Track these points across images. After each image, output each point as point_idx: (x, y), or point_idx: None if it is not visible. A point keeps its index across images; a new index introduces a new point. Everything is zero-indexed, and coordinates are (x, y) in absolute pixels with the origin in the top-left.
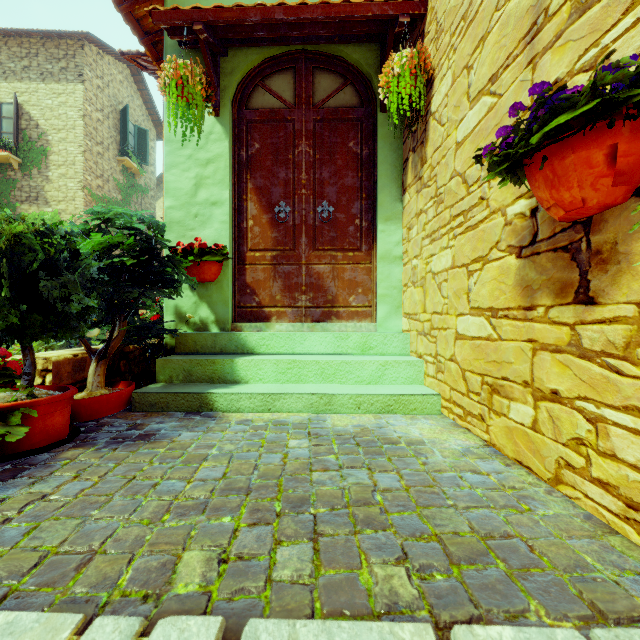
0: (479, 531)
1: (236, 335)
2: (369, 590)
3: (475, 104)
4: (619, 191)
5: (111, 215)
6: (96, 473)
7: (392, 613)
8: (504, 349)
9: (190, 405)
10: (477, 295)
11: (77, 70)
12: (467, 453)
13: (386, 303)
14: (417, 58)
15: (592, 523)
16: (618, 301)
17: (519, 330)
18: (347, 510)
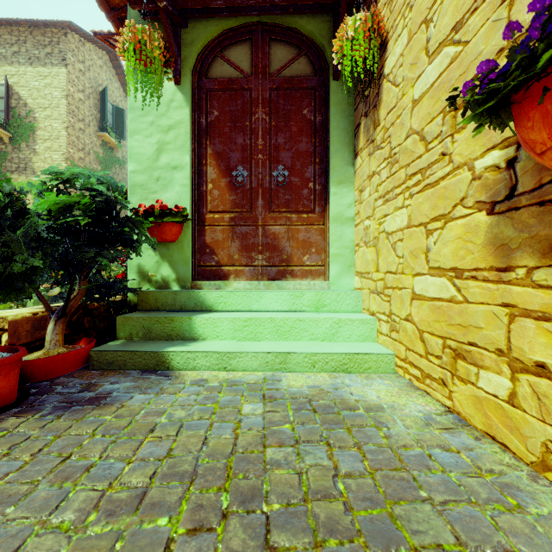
0: (467, 543)
1: (195, 293)
2: None
3: (435, 57)
4: None
5: (68, 175)
6: (30, 449)
7: None
8: (471, 312)
9: (147, 363)
10: (437, 255)
11: (61, 55)
12: (430, 422)
13: (338, 262)
14: (371, 21)
15: None
16: None
17: (491, 293)
18: (305, 506)
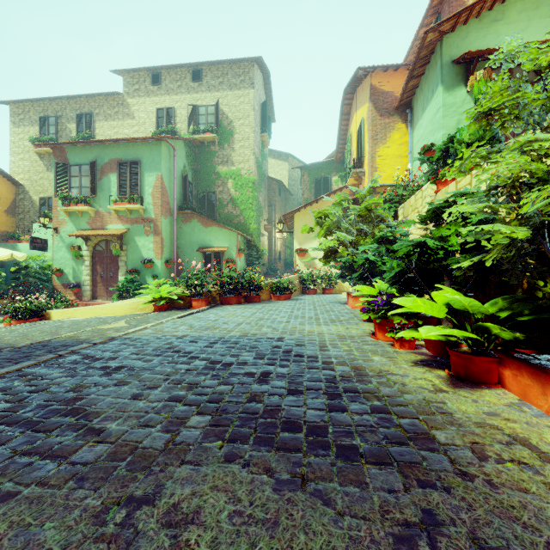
0: None
1: None
2: None
3: None
4: None
5: None
6: None
7: None
8: None
9: None
10: None
11: (250, 81)
12: None
13: None
14: None
15: None
16: None
17: None
18: None
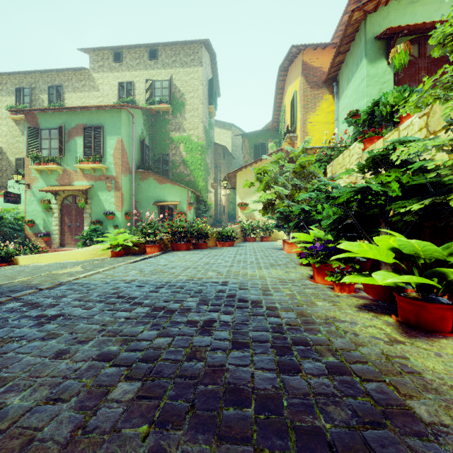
0: None
1: None
2: None
3: None
4: None
5: None
6: None
7: None
8: None
9: None
10: None
11: (199, 60)
12: None
13: None
14: None
15: None
16: None
17: None
18: None
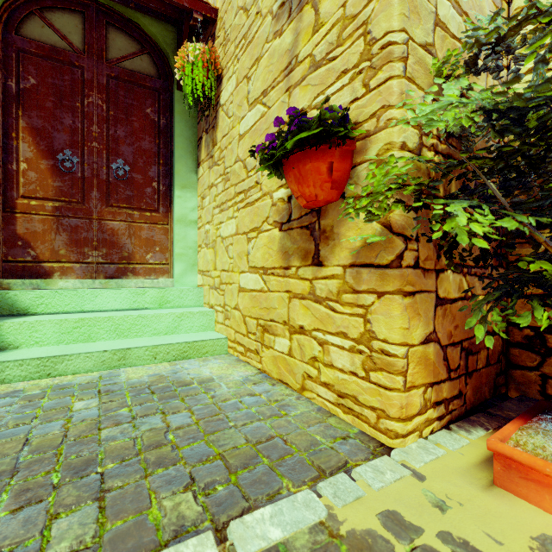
0: (252, 440)
1: (0, 294)
2: (158, 525)
3: (252, 108)
4: (334, 193)
5: None
6: None
7: (179, 536)
8: (272, 298)
9: None
10: (254, 257)
11: None
12: (246, 381)
13: (183, 261)
14: (209, 54)
15: (321, 412)
16: (334, 264)
17: (281, 284)
18: (139, 457)
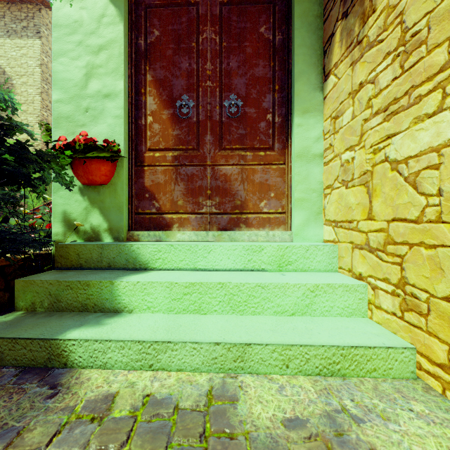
0: None
1: (126, 246)
2: None
3: None
4: None
5: None
6: None
7: None
8: None
9: (34, 357)
10: None
11: (35, 28)
12: None
13: (304, 208)
14: None
15: None
16: None
17: None
18: None
